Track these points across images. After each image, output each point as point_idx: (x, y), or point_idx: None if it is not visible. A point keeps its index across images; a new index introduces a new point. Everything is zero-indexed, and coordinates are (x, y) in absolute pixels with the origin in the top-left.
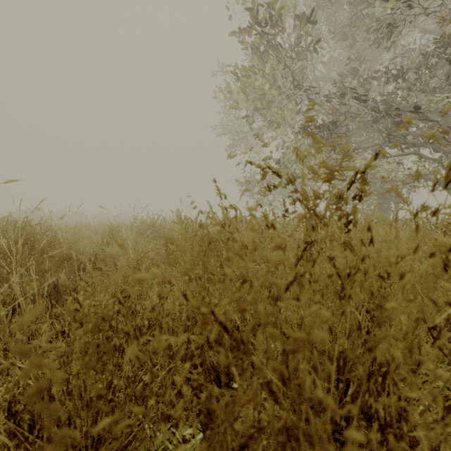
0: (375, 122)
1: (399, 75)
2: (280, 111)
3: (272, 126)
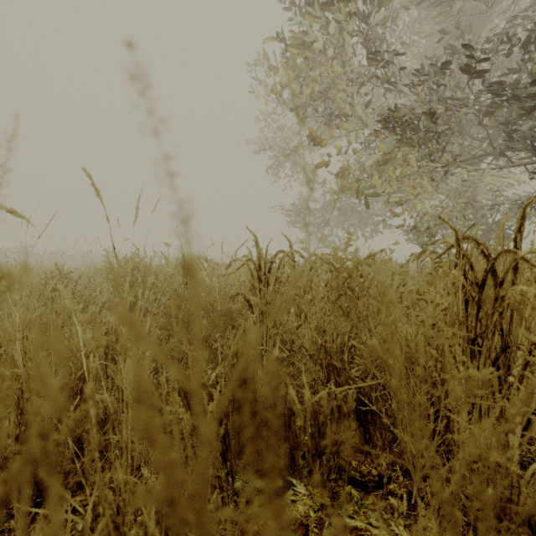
0: (487, 115)
1: (529, 38)
2: (347, 98)
3: (333, 125)
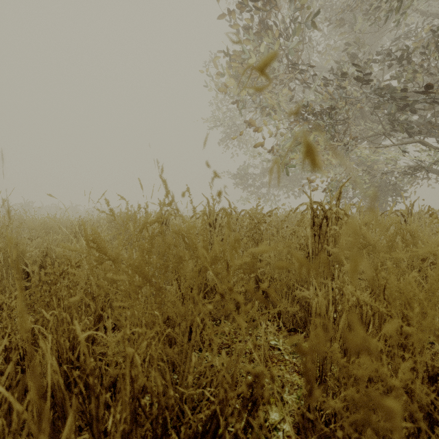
0: (376, 108)
1: (403, 55)
2: (275, 96)
3: (265, 114)
